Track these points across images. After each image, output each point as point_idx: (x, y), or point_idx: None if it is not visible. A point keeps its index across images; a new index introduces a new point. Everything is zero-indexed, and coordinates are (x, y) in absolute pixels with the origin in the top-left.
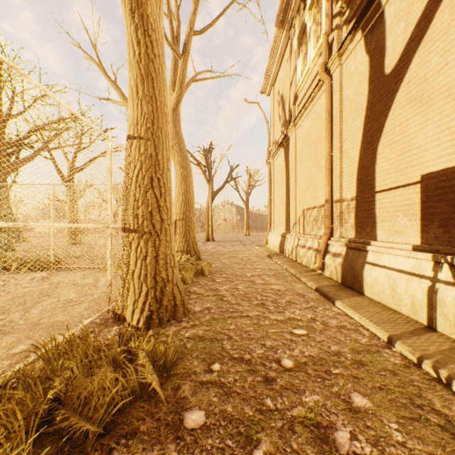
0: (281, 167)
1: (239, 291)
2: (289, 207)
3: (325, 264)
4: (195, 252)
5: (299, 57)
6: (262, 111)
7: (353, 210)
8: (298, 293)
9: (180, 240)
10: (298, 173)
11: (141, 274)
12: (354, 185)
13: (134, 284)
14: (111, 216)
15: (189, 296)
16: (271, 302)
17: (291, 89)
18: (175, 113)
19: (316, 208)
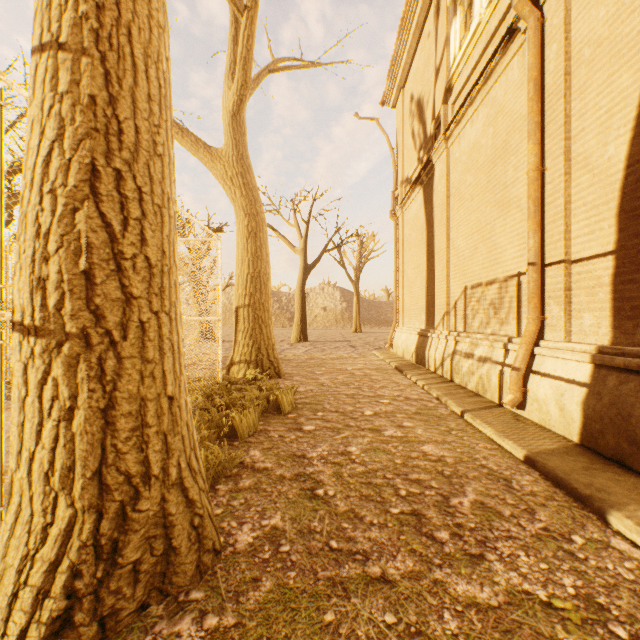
0: (416, 219)
1: (352, 464)
2: (434, 285)
3: (528, 395)
4: (271, 362)
5: (455, 17)
6: (384, 132)
7: (607, 282)
8: (491, 471)
9: (245, 342)
10: (452, 223)
11: (55, 465)
12: (610, 224)
13: (30, 498)
14: (3, 288)
15: (237, 479)
16: (437, 508)
17: (438, 80)
18: (237, 121)
19: (496, 283)
